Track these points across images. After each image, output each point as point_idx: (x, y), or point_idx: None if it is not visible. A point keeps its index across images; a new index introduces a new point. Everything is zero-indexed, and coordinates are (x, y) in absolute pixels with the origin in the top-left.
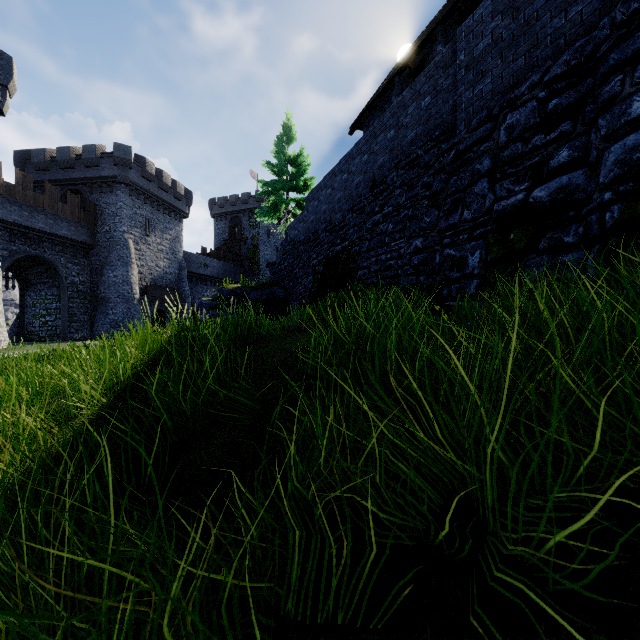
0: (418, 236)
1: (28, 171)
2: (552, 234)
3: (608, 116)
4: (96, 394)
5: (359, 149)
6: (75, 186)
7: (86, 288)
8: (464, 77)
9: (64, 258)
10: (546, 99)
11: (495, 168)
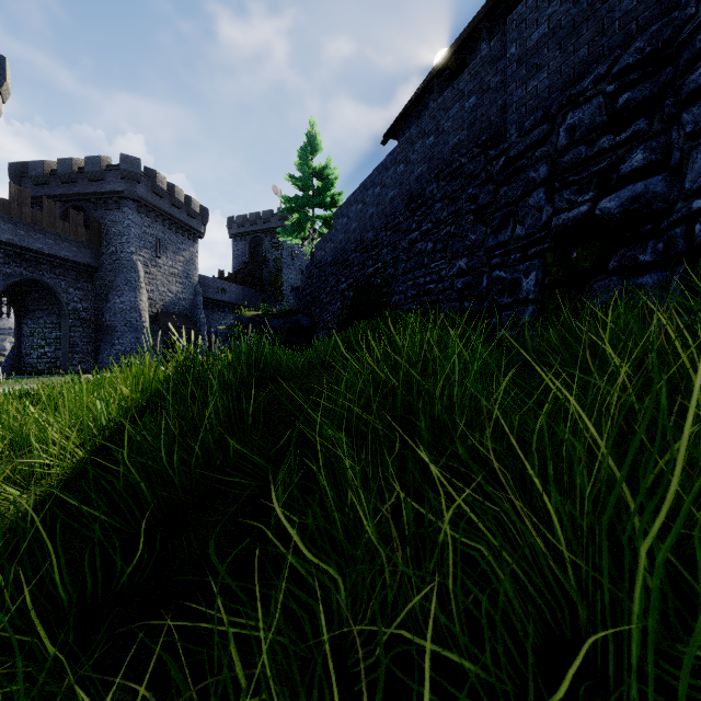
0: (462, 256)
1: (25, 185)
2: (624, 252)
3: (695, 109)
4: (71, 447)
5: (394, 159)
6: (77, 202)
7: (90, 315)
8: (515, 73)
9: (65, 282)
10: (615, 93)
11: (553, 176)
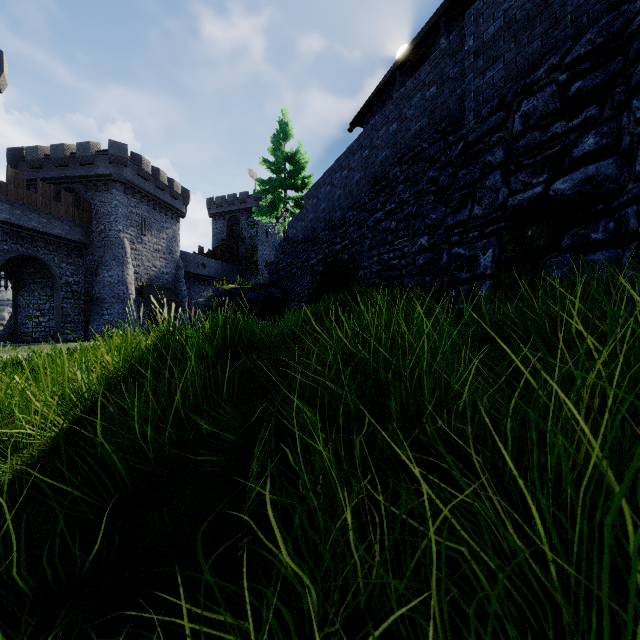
0: (423, 234)
1: (21, 169)
2: (577, 230)
3: None
4: (53, 417)
5: (360, 144)
6: (69, 184)
7: (81, 288)
8: (473, 64)
9: (58, 258)
10: (568, 82)
11: (509, 159)
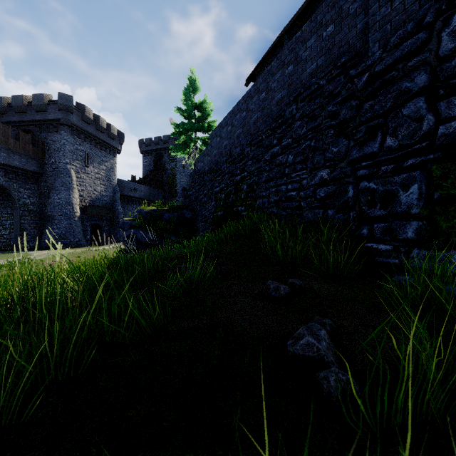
0: (323, 167)
1: None
2: None
3: None
4: None
5: (257, 88)
6: (27, 127)
7: (36, 208)
8: None
9: (16, 184)
10: None
11: (434, 83)
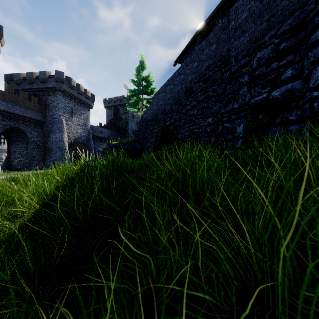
0: (210, 117)
1: (11, 84)
2: (283, 115)
3: (314, 51)
4: (33, 203)
5: (179, 72)
6: (35, 92)
7: (41, 143)
8: (234, 34)
9: (30, 128)
10: (279, 43)
11: (251, 80)
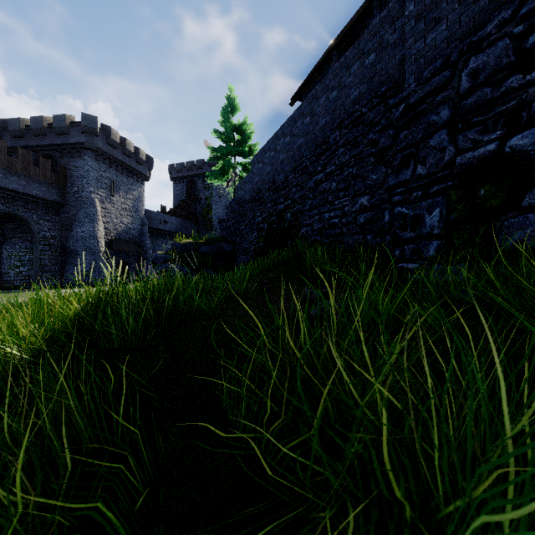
0: (364, 194)
1: (5, 138)
2: None
3: None
4: None
5: (301, 112)
6: (47, 151)
7: (57, 242)
8: (414, 28)
9: (36, 215)
10: (524, 34)
11: (455, 118)
